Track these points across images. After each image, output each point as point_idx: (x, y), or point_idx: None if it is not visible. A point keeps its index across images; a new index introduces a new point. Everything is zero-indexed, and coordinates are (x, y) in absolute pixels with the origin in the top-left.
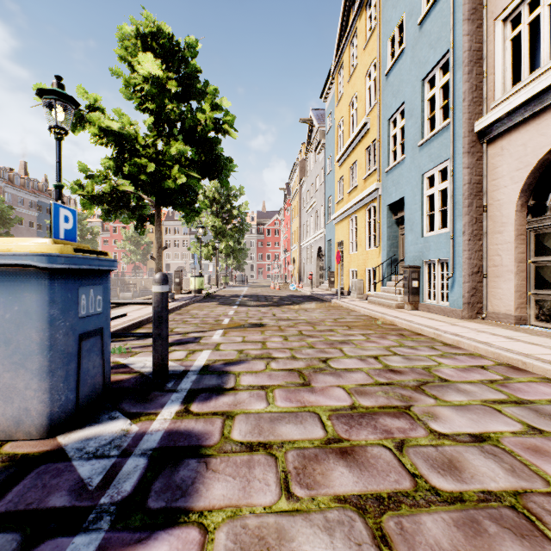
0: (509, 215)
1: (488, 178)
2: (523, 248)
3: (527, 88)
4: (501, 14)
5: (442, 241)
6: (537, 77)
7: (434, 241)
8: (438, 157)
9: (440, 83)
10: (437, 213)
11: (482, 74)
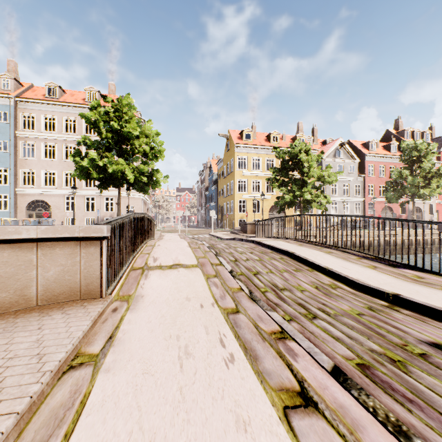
0: (24, 210)
1: (19, 201)
2: (27, 216)
3: (29, 189)
4: (22, 169)
5: (6, 213)
6: (30, 187)
7: (2, 213)
8: (4, 192)
9: (4, 173)
10: (3, 206)
11: (17, 178)
